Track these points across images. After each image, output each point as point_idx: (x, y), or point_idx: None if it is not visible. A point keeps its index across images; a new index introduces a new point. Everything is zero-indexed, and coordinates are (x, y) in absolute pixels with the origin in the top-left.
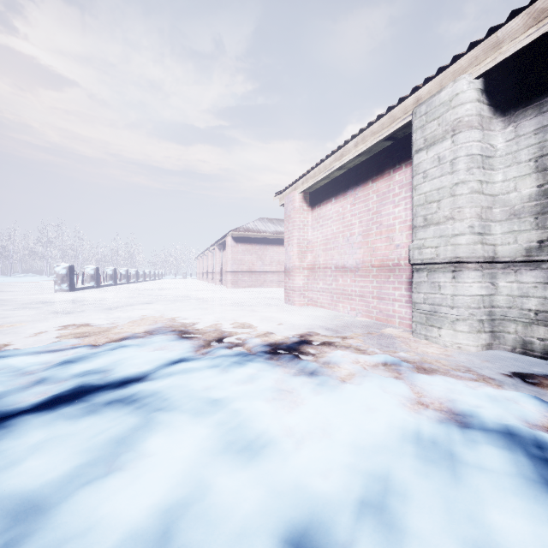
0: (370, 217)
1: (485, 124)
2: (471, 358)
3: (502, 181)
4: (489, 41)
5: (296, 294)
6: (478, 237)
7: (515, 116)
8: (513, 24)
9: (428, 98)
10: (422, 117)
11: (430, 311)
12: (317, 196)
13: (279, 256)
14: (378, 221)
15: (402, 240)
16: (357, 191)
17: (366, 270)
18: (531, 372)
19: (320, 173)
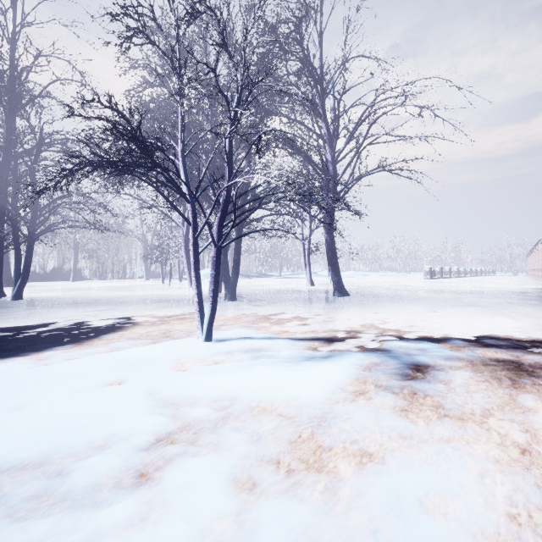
0: None
1: None
2: None
3: None
4: None
5: None
6: None
7: None
8: None
9: None
10: None
11: None
12: None
13: None
14: None
15: None
16: None
17: None
18: None
19: None
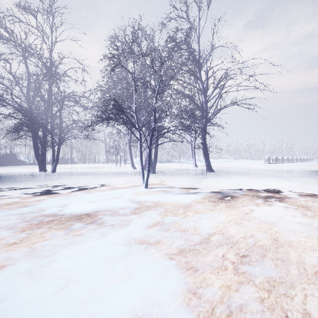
0: None
1: None
2: None
3: None
4: None
5: None
6: None
7: None
8: None
9: None
10: None
11: None
12: None
13: None
14: None
15: None
16: None
17: None
18: None
19: None
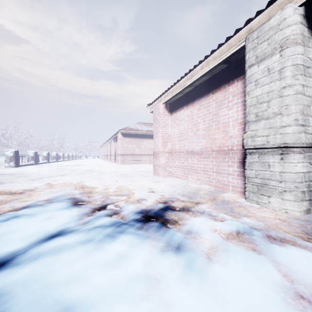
0: (211, 118)
1: (306, 42)
2: (300, 222)
3: None
4: None
5: (161, 169)
6: (302, 128)
7: None
8: None
9: (259, 26)
10: (254, 41)
11: (261, 183)
12: (174, 105)
13: (150, 145)
14: (217, 120)
15: (235, 132)
16: (201, 100)
17: (208, 153)
18: None
19: (177, 89)
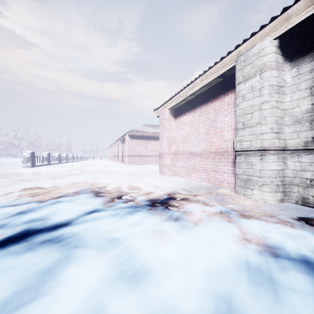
0: (209, 123)
1: (280, 67)
2: (272, 208)
3: (289, 101)
4: (282, 16)
5: (166, 169)
6: (276, 135)
7: (297, 62)
8: (297, 5)
9: (245, 52)
10: (241, 63)
11: (246, 179)
12: (178, 111)
13: (156, 146)
14: (215, 125)
15: (229, 137)
16: (202, 108)
17: (207, 154)
18: (309, 217)
19: (180, 97)
